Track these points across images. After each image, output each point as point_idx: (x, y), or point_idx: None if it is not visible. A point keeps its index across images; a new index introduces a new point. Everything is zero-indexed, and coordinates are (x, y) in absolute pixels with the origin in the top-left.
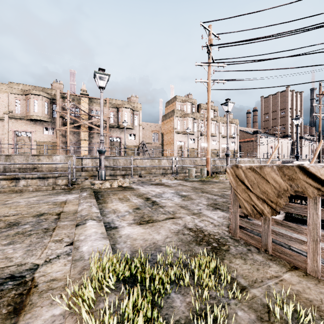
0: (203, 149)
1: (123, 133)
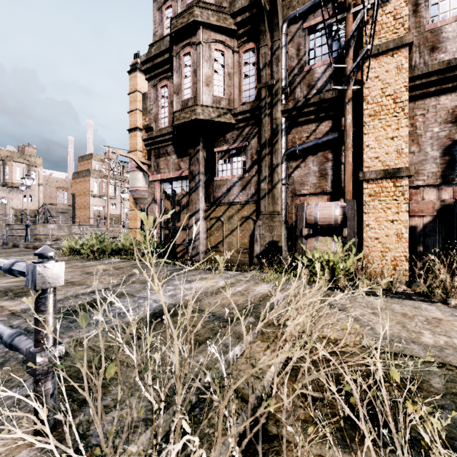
0: (127, 215)
1: (12, 193)
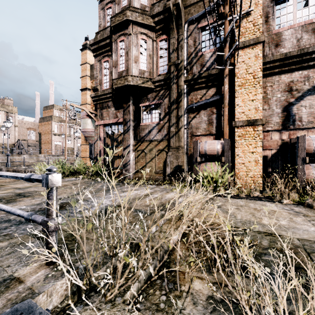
0: (79, 148)
1: None
